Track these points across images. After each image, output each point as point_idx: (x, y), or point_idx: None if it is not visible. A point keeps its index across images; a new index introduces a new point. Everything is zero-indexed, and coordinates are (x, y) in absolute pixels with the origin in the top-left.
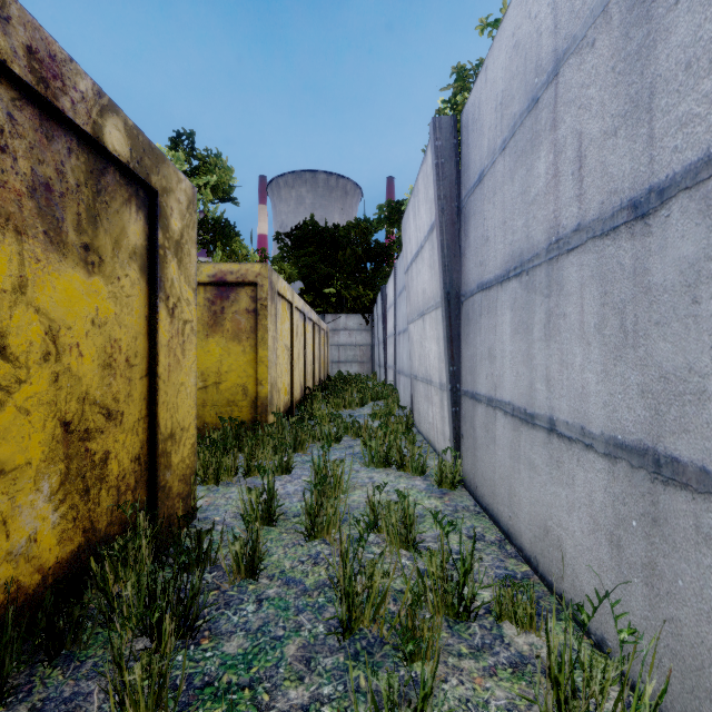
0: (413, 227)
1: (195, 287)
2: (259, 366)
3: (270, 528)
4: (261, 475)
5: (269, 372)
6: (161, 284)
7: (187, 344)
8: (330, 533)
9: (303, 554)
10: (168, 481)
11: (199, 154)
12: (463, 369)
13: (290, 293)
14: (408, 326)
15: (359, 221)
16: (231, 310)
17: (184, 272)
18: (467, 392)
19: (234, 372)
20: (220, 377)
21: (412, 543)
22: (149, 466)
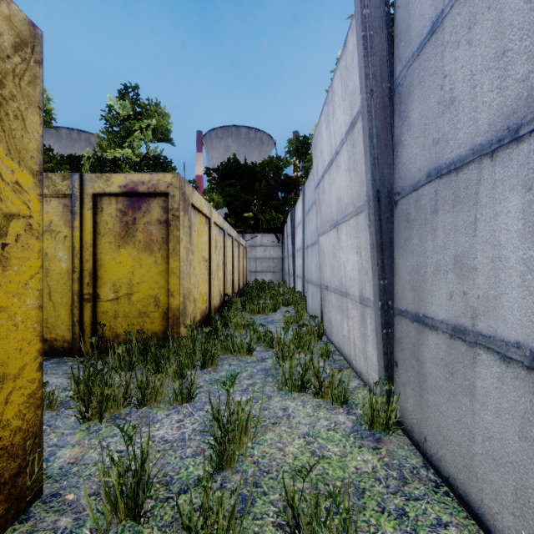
0: (326, 137)
1: (37, 169)
2: (171, 277)
3: (137, 526)
4: (126, 443)
5: (181, 283)
6: None
7: (15, 249)
8: None
9: None
10: None
11: (142, 102)
12: (397, 283)
13: (208, 208)
14: (319, 238)
15: (272, 159)
16: (143, 221)
17: (5, 139)
18: (406, 312)
19: (145, 283)
20: (132, 288)
21: None
22: None
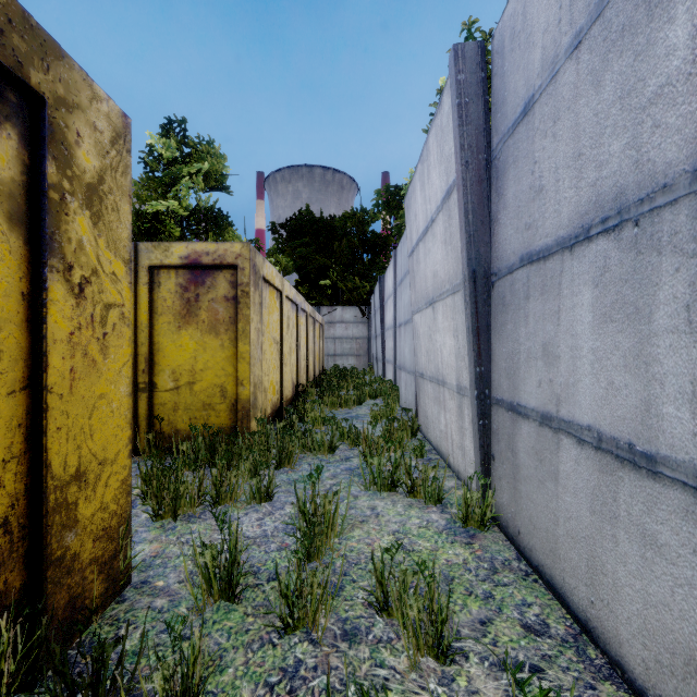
0: (420, 200)
1: (128, 258)
2: (240, 363)
3: (231, 606)
4: (219, 527)
5: (252, 370)
6: (54, 245)
7: (112, 338)
8: (317, 625)
9: (273, 667)
10: (70, 546)
11: (191, 141)
12: (494, 371)
13: (280, 280)
14: (413, 317)
15: (356, 211)
16: (208, 298)
17: (105, 233)
18: (502, 401)
19: (210, 370)
20: (195, 376)
21: (444, 651)
22: (31, 531)
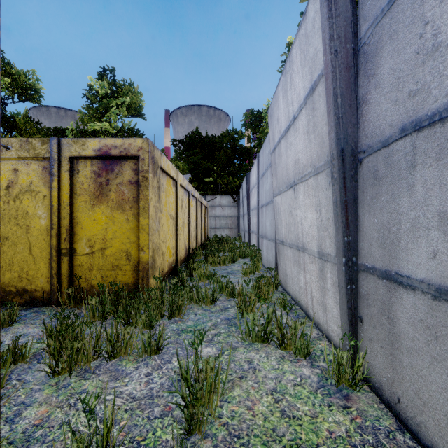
0: (283, 105)
1: None
2: (141, 233)
3: None
4: (87, 417)
5: (151, 238)
6: None
7: None
8: None
9: None
10: None
11: (118, 83)
12: (362, 240)
13: (175, 172)
14: (274, 198)
15: (229, 132)
16: (116, 182)
17: None
18: (374, 268)
19: (118, 238)
20: (106, 243)
21: None
22: None
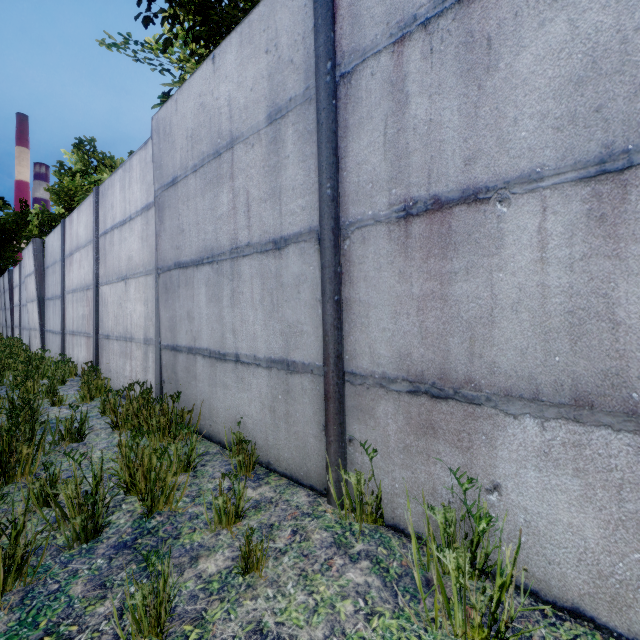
0: (28, 262)
1: None
2: None
3: None
4: None
5: None
6: None
7: None
8: None
9: None
10: None
11: None
12: (45, 323)
13: None
14: (27, 304)
15: None
16: None
17: None
18: (46, 330)
19: None
20: None
21: None
22: None
